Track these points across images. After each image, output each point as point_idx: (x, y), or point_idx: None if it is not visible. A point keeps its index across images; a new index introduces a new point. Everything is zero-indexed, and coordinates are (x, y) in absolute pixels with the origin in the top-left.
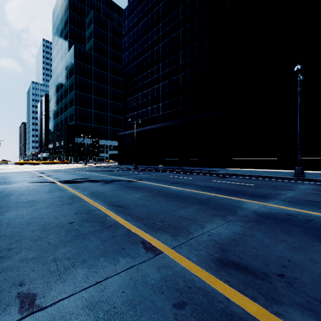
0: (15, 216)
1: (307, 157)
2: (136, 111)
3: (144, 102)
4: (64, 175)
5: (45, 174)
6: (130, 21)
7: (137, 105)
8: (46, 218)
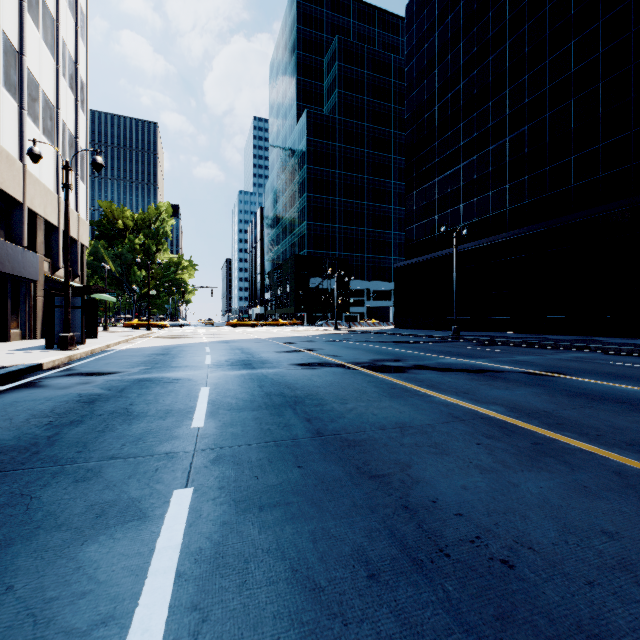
0: (479, 500)
1: None
2: (439, 212)
3: (459, 188)
4: (335, 349)
5: (299, 347)
6: (424, 20)
7: (440, 199)
8: (633, 540)
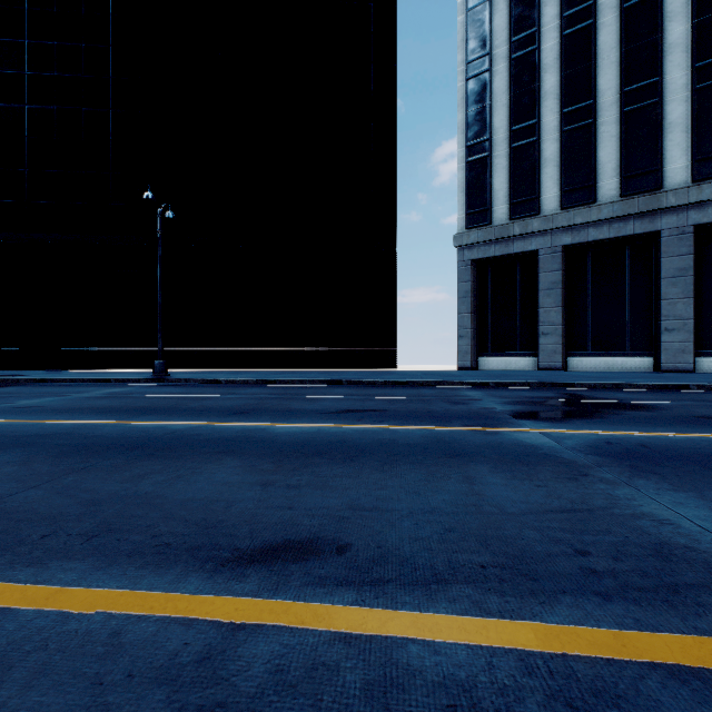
0: None
1: (221, 347)
2: None
3: None
4: None
5: None
6: None
7: None
8: None
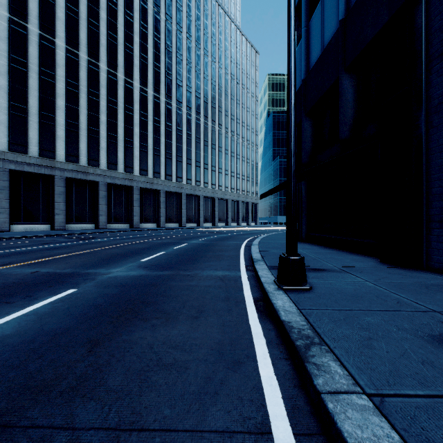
0: None
1: None
2: None
3: None
4: None
5: None
6: None
7: None
8: None
